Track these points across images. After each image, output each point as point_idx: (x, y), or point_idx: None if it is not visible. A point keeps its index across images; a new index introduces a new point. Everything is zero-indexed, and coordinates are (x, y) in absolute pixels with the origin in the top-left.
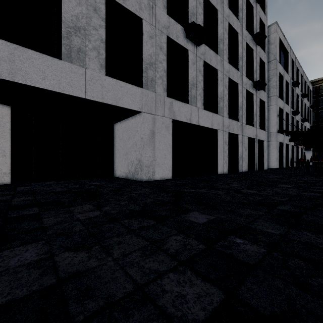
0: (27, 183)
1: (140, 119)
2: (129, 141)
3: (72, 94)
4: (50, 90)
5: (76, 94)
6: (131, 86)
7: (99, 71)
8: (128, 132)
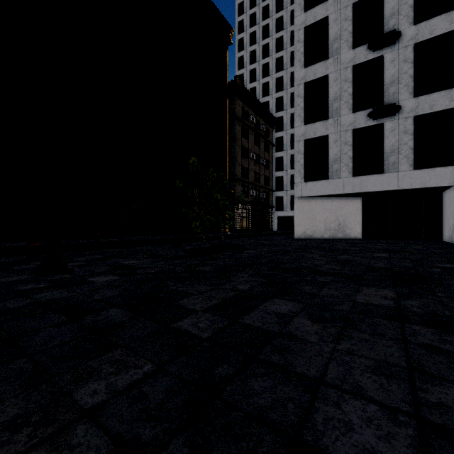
0: (369, 239)
1: (453, 191)
2: (449, 209)
3: (389, 190)
4: (377, 191)
5: (392, 188)
6: (440, 168)
7: (408, 169)
8: (448, 201)
